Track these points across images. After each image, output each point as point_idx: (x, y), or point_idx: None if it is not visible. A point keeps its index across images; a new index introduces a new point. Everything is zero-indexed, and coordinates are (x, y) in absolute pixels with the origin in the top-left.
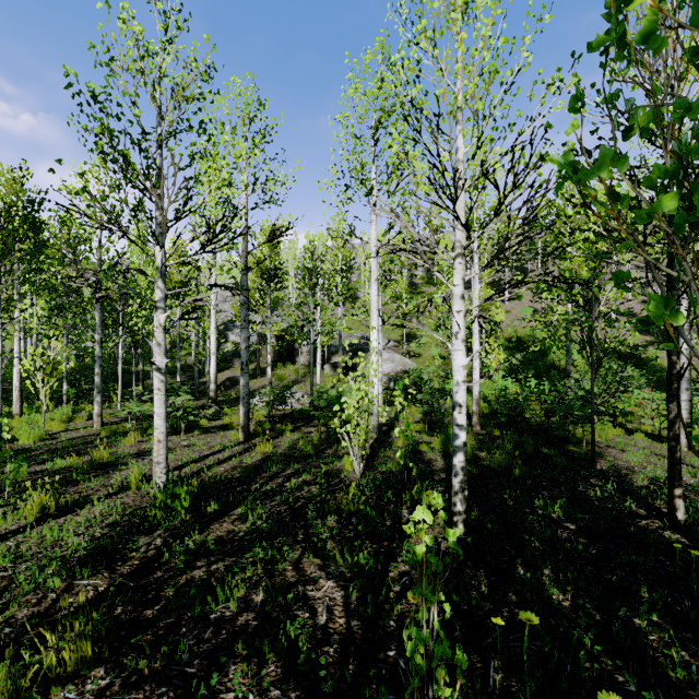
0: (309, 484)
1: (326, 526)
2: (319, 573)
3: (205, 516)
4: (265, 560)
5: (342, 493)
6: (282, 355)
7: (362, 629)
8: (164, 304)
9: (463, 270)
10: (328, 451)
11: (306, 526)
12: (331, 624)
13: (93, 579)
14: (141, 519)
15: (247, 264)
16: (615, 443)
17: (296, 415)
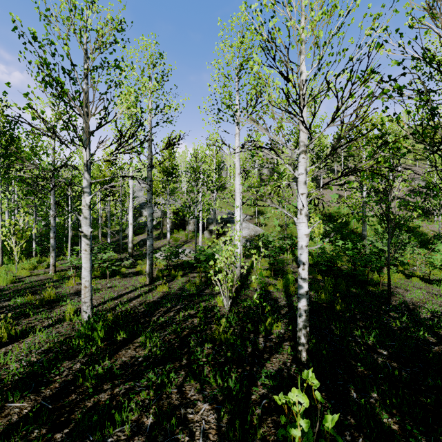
0: (192, 317)
1: (203, 353)
2: (197, 396)
3: (116, 343)
4: (156, 385)
5: (215, 324)
6: (177, 224)
7: None
8: (89, 189)
9: (306, 163)
10: (206, 291)
11: (189, 353)
12: None
13: (21, 401)
14: (68, 346)
15: (151, 164)
16: (400, 285)
17: (185, 265)
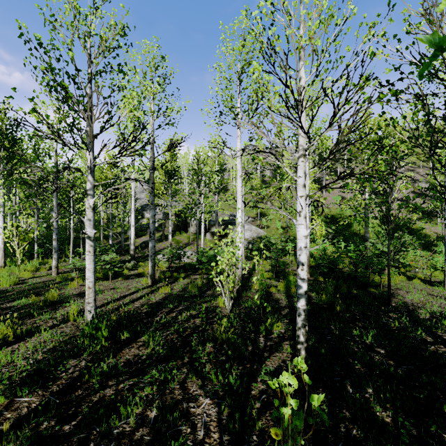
0: (194, 317)
1: (205, 351)
2: (199, 392)
3: (119, 342)
4: (159, 381)
5: (217, 324)
6: (179, 227)
7: (231, 444)
8: (93, 192)
9: (304, 166)
10: (208, 292)
11: (191, 351)
12: (207, 439)
13: (29, 396)
14: (73, 345)
15: (153, 166)
16: (401, 286)
17: (187, 267)
